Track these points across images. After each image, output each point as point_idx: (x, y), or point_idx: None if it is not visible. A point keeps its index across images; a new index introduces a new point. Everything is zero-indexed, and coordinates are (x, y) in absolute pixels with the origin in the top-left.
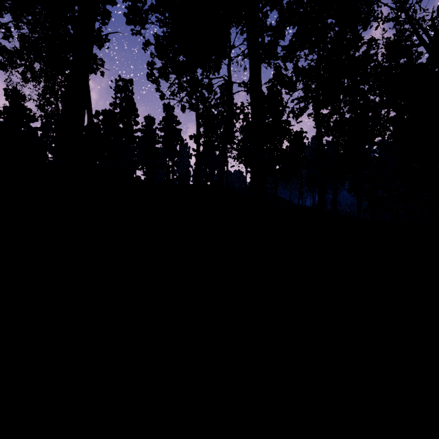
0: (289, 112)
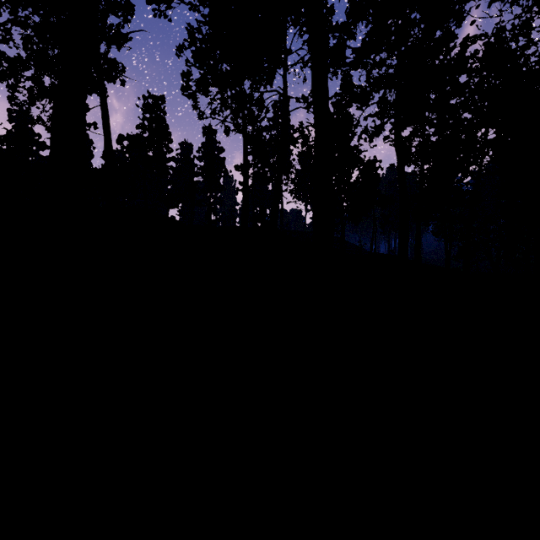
0: (362, 133)
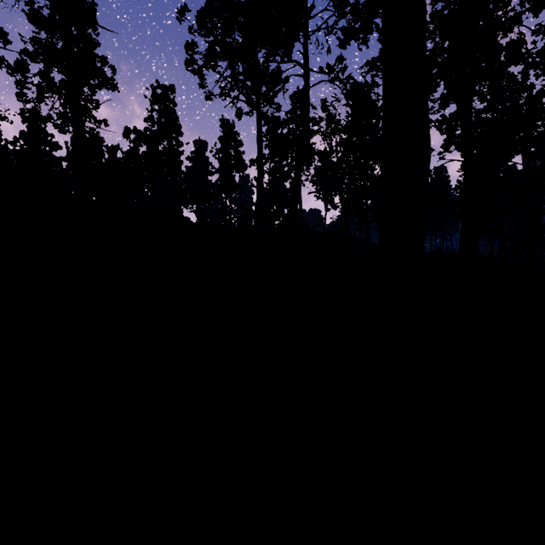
0: None
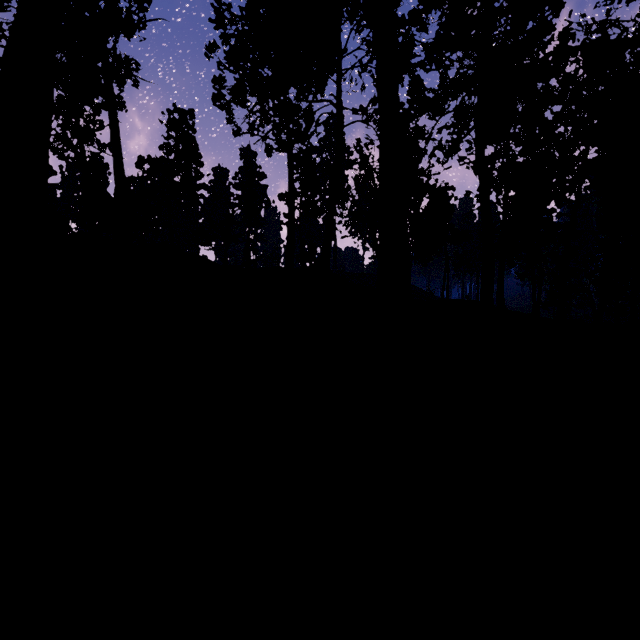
0: (435, 149)
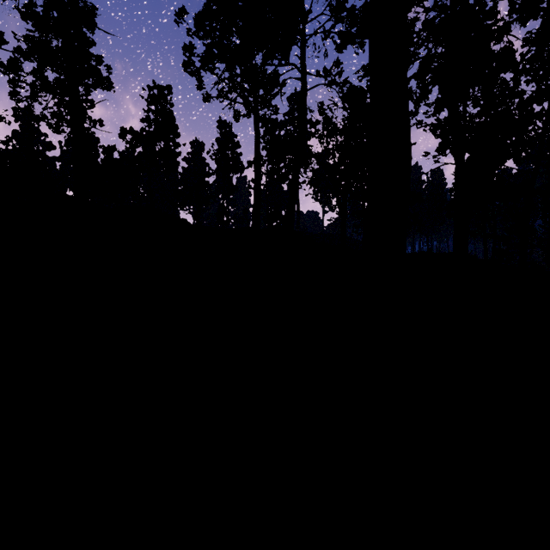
0: None
